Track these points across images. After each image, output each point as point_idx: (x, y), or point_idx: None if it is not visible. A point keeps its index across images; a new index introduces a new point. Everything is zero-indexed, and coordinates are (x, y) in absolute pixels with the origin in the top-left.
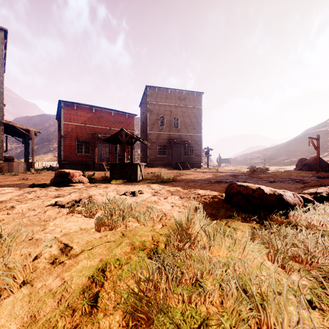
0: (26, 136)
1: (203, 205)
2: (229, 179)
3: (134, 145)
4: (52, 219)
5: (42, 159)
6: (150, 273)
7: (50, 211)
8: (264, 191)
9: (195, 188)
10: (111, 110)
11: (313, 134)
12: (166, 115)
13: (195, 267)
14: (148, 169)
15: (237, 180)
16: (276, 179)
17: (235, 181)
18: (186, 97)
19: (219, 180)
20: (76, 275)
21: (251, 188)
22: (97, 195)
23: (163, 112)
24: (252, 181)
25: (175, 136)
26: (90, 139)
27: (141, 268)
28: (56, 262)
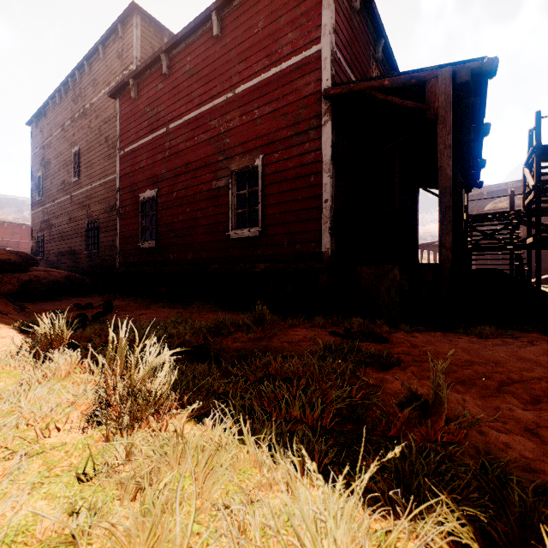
0: None
1: None
2: None
3: None
4: None
5: None
6: None
7: None
8: None
9: None
10: (5, 221)
11: None
12: None
13: None
14: None
15: None
16: None
17: None
18: None
19: None
20: None
21: None
22: None
23: None
24: None
25: None
26: None
27: None
28: None
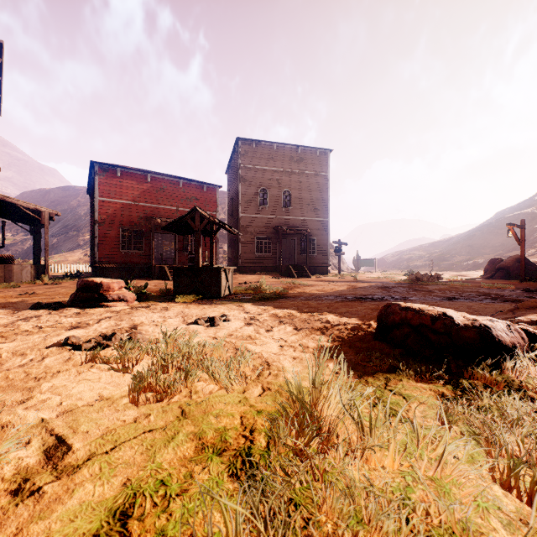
0: (36, 221)
1: (337, 345)
2: (377, 293)
3: (217, 237)
4: (50, 376)
5: (65, 260)
6: (231, 535)
7: (52, 357)
8: (454, 320)
9: (320, 311)
10: (179, 178)
11: (511, 219)
12: (270, 187)
13: (335, 507)
14: (241, 276)
15: (390, 295)
16: (457, 293)
17: (387, 297)
18: (303, 158)
19: (360, 295)
20: (58, 531)
21: (429, 315)
22: (148, 324)
23: (265, 183)
24: (417, 297)
25: (284, 223)
26: (143, 227)
27: (209, 522)
28: (25, 490)
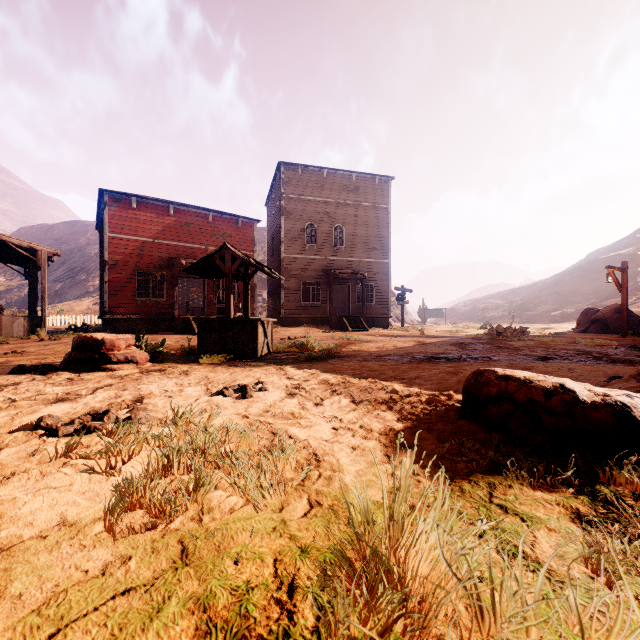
0: (31, 262)
1: (411, 426)
2: (451, 351)
3: (254, 282)
4: None
5: (70, 310)
6: None
7: (13, 448)
8: (577, 395)
9: (383, 376)
10: (208, 210)
11: (605, 261)
12: (319, 221)
13: None
14: (283, 330)
15: (469, 354)
16: (550, 351)
17: (465, 356)
18: (359, 187)
19: (431, 354)
20: None
21: (541, 387)
22: (158, 396)
23: (314, 216)
24: (502, 356)
25: (336, 265)
26: (164, 269)
27: None
28: None
